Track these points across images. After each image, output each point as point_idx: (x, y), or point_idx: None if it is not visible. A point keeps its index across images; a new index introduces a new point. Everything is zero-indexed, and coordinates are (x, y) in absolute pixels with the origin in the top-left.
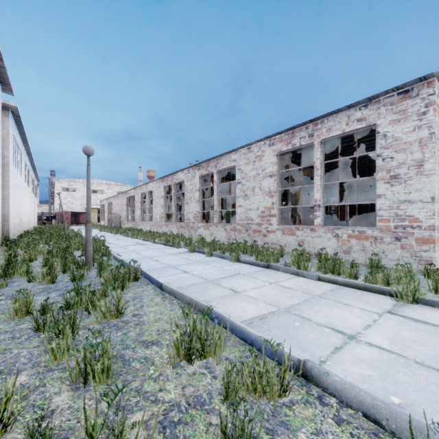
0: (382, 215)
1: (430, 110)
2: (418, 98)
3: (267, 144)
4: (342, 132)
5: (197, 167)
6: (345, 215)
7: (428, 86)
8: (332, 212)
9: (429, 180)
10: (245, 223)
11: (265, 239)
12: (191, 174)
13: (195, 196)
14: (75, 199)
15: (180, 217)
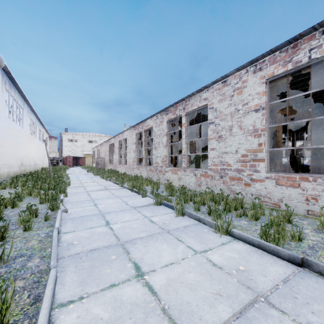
0: None
1: None
2: None
3: (251, 71)
4: None
5: (164, 112)
6: (322, 159)
7: None
8: (284, 156)
9: None
10: (220, 169)
11: (247, 189)
12: (159, 120)
13: (163, 141)
14: (76, 148)
15: (150, 161)
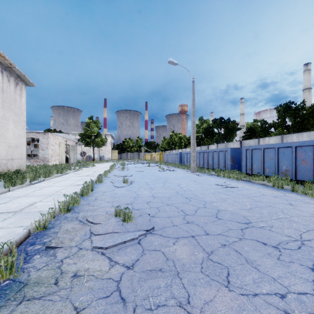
0: (40, 157)
1: (48, 138)
2: (47, 135)
3: None
4: (32, 137)
5: None
6: (37, 156)
7: (48, 134)
8: None
9: (48, 151)
10: None
11: None
12: None
13: None
14: None
15: None
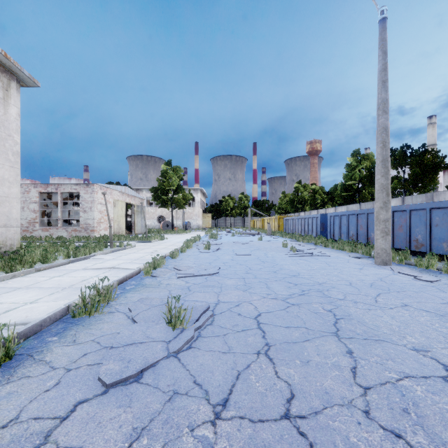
0: (82, 223)
1: (93, 193)
2: (91, 188)
3: (33, 186)
4: (69, 192)
5: None
6: None
7: (93, 185)
8: None
9: (93, 213)
10: None
11: (31, 234)
12: None
13: None
14: None
15: None
